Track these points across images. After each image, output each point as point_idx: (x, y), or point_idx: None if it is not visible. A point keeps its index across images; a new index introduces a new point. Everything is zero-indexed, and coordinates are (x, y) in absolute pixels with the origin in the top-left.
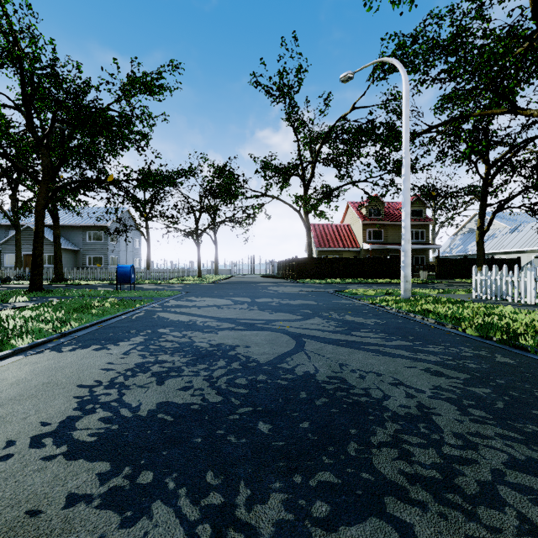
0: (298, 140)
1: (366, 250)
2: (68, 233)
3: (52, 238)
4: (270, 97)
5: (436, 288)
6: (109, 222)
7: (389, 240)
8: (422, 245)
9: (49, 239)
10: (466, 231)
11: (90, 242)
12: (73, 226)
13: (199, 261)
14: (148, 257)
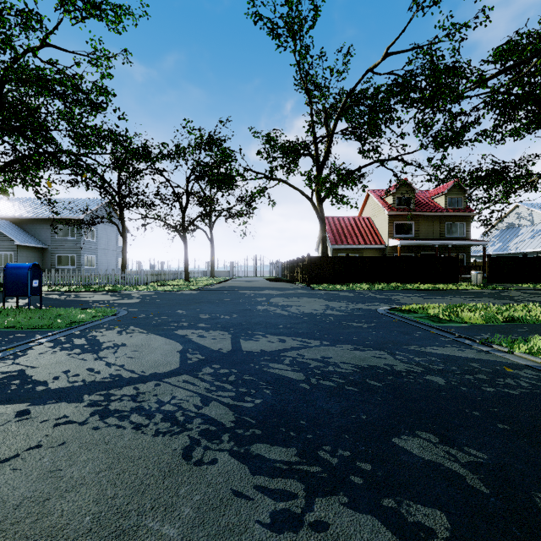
0: (312, 101)
1: (393, 247)
2: (34, 227)
3: (10, 233)
4: (274, 38)
5: (539, 301)
6: (83, 214)
7: (421, 235)
8: (464, 240)
9: (6, 235)
10: (503, 226)
11: (60, 238)
12: (40, 219)
13: (186, 261)
14: (123, 256)
